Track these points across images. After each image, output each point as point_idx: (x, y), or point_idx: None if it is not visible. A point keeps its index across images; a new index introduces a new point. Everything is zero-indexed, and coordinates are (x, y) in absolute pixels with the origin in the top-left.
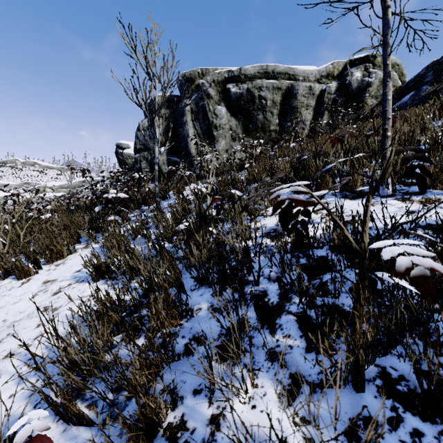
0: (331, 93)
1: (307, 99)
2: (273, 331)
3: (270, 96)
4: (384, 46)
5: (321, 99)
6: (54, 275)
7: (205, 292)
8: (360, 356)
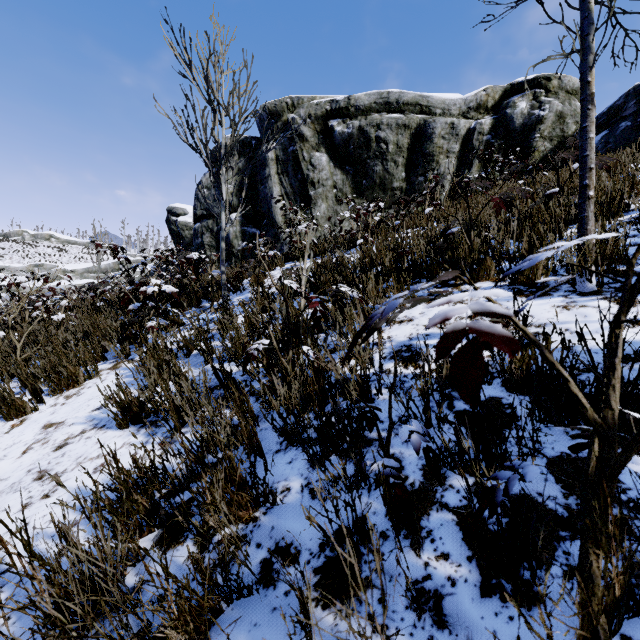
0: (483, 133)
1: (448, 142)
2: (416, 544)
3: (394, 138)
4: (583, 52)
5: (468, 142)
6: (61, 415)
7: (297, 457)
8: (601, 632)
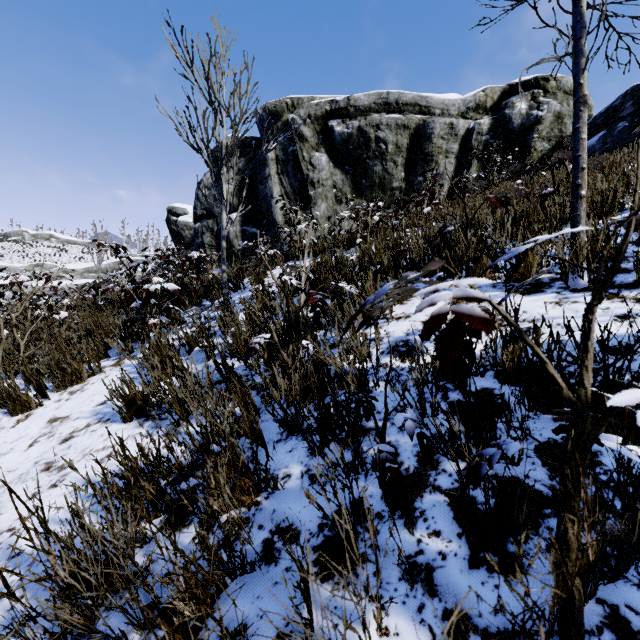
0: (482, 134)
1: (447, 142)
2: (410, 523)
3: (393, 138)
4: (575, 55)
5: (467, 142)
6: (66, 410)
7: (297, 446)
8: (576, 592)
